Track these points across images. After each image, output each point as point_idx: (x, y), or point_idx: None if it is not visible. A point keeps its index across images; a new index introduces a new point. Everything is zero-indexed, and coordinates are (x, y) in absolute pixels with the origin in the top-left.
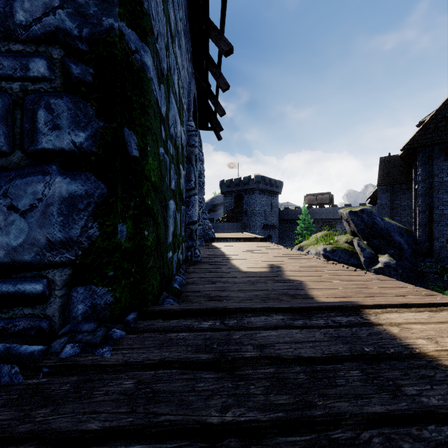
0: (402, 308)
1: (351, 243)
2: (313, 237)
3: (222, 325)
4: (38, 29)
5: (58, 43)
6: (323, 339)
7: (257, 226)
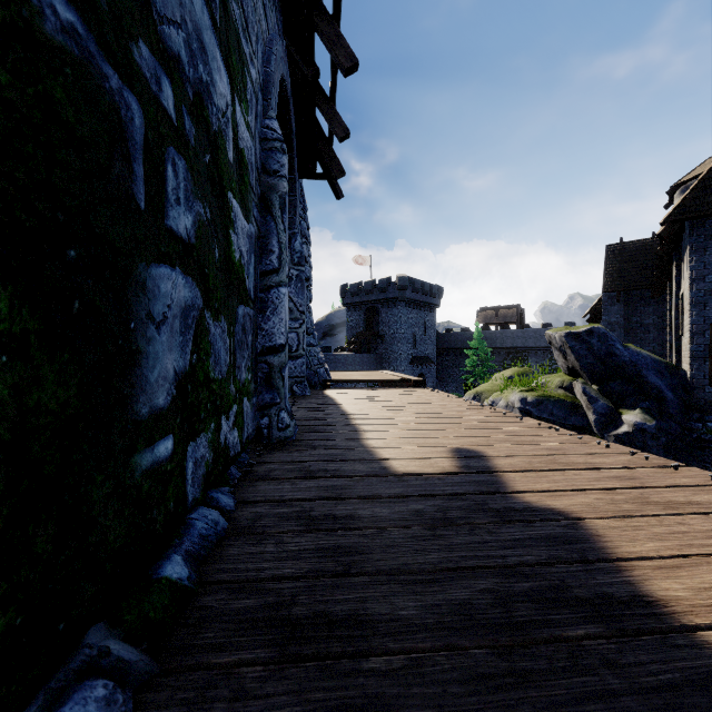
0: None
1: (568, 388)
2: (498, 378)
3: None
4: None
5: None
6: None
7: (402, 359)
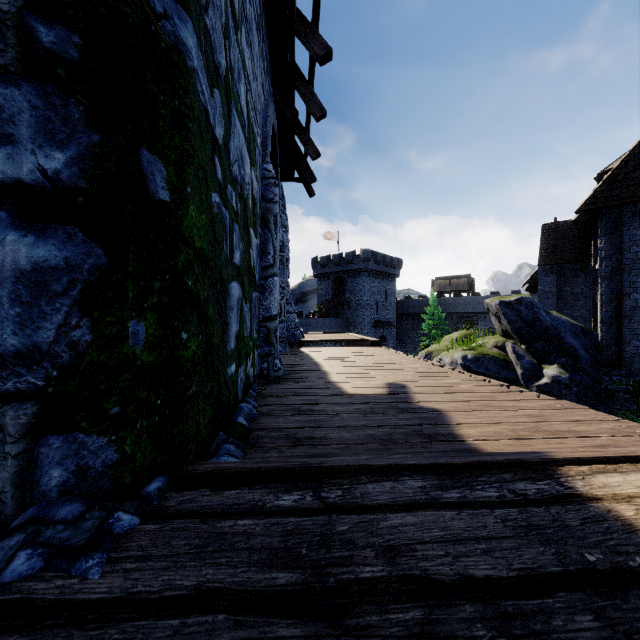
0: (622, 463)
1: (502, 347)
2: (447, 339)
3: (317, 500)
4: None
5: None
6: (502, 534)
7: (366, 323)
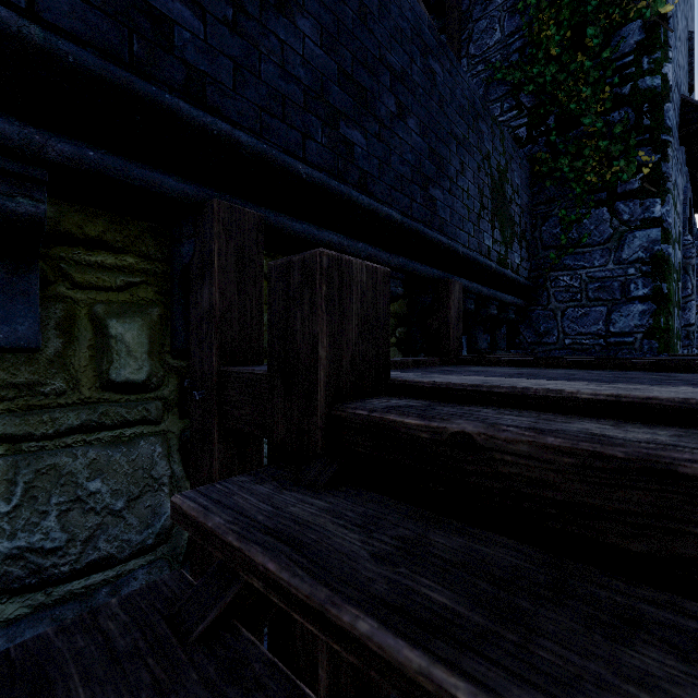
0: None
1: None
2: None
3: None
4: (630, 259)
5: (638, 262)
6: None
7: None
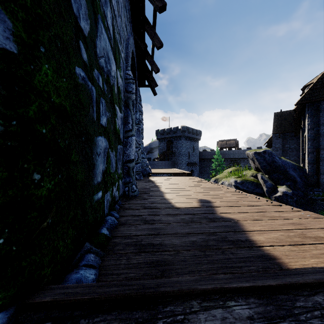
0: None
1: (255, 176)
2: (225, 172)
3: None
4: None
5: None
6: None
7: (183, 163)
